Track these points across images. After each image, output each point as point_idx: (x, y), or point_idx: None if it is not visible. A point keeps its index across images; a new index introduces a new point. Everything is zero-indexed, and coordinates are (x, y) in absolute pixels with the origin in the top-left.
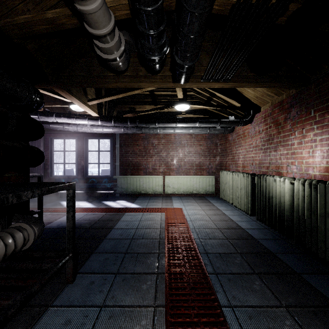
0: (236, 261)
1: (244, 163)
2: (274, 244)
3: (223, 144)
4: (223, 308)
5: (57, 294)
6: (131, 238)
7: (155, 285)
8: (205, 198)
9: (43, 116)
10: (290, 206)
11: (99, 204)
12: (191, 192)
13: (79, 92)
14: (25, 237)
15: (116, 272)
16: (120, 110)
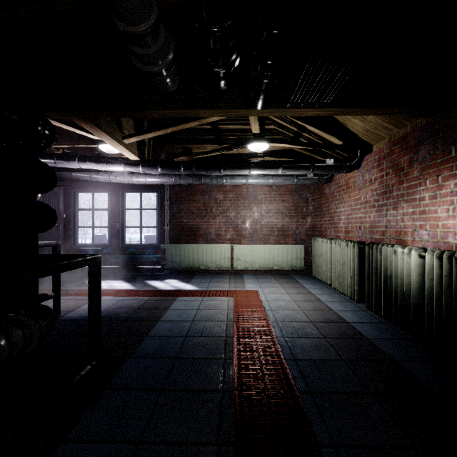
0: (339, 373)
1: (348, 227)
2: (395, 347)
3: (317, 199)
4: (324, 448)
5: (74, 421)
6: (185, 336)
7: (219, 408)
8: (291, 277)
9: (62, 161)
10: (418, 290)
11: (141, 285)
12: (271, 267)
13: (111, 125)
14: (26, 337)
15: (161, 387)
16: (170, 151)
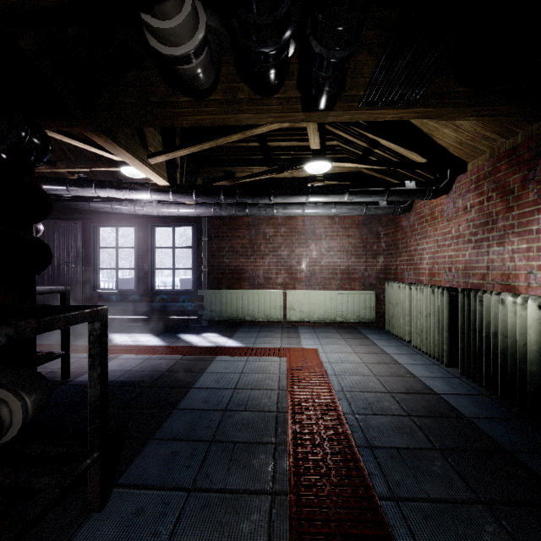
0: (434, 470)
1: (434, 268)
2: (507, 431)
3: (391, 234)
4: None
5: (67, 537)
6: (224, 409)
7: (268, 523)
8: (359, 331)
9: (76, 187)
10: (538, 354)
11: (173, 340)
12: (333, 318)
13: (131, 140)
14: (3, 419)
15: (190, 486)
16: (209, 176)
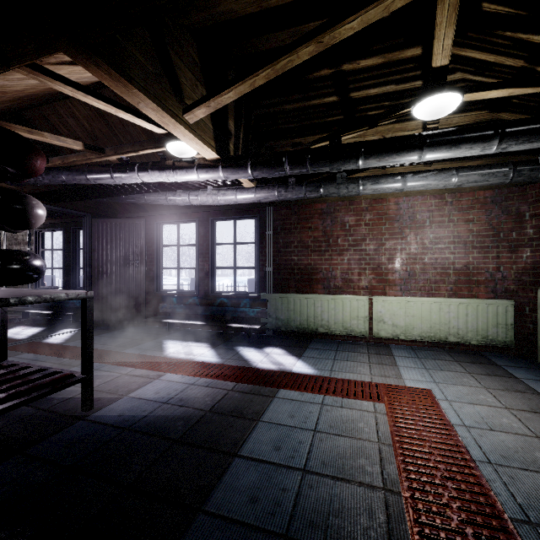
0: None
1: None
2: None
3: None
4: None
5: None
6: (284, 535)
7: None
8: (489, 360)
9: (119, 173)
10: None
11: (229, 355)
12: (442, 338)
13: (155, 82)
14: None
15: None
16: None
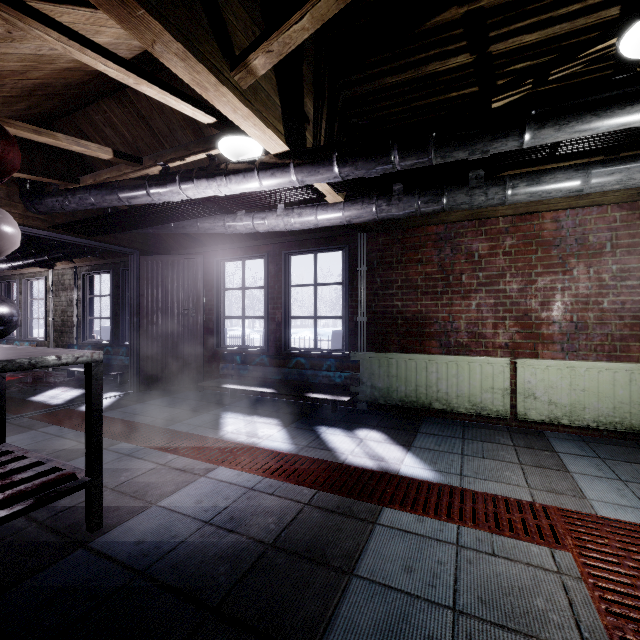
0: None
1: None
2: None
3: None
4: None
5: None
6: None
7: None
8: None
9: (157, 187)
10: None
11: (306, 440)
12: (635, 425)
13: (180, 7)
14: None
15: None
16: None
